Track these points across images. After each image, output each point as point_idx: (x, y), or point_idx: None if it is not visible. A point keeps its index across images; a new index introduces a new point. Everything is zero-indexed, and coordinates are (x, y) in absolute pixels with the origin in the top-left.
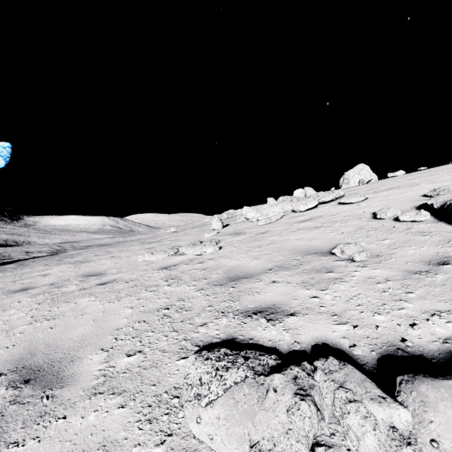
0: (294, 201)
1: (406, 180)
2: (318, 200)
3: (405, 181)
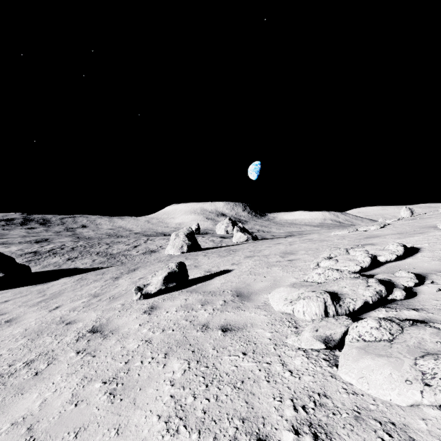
0: None
1: None
2: None
3: None
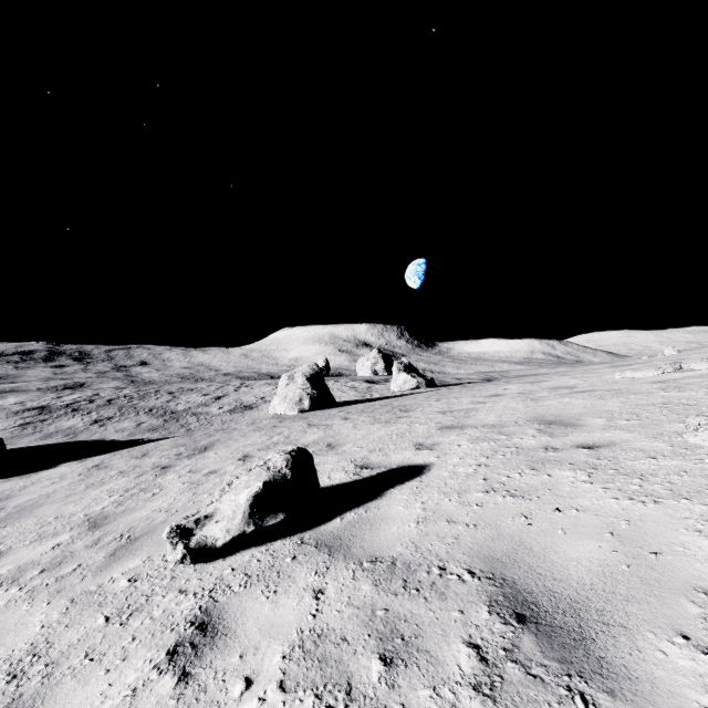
0: None
1: None
2: None
3: None
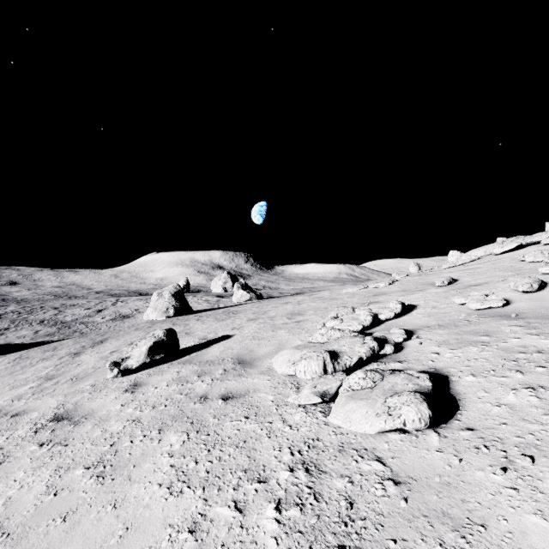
0: (504, 243)
1: None
2: (526, 241)
3: None
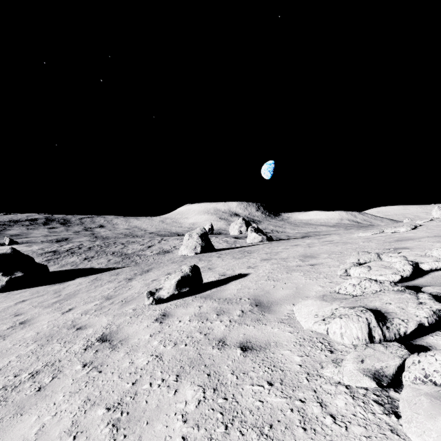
0: None
1: None
2: None
3: None
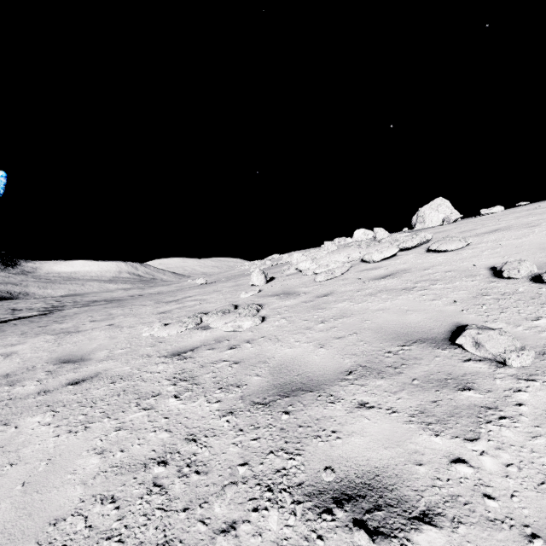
0: (362, 247)
1: (514, 218)
2: (398, 245)
3: (512, 219)
